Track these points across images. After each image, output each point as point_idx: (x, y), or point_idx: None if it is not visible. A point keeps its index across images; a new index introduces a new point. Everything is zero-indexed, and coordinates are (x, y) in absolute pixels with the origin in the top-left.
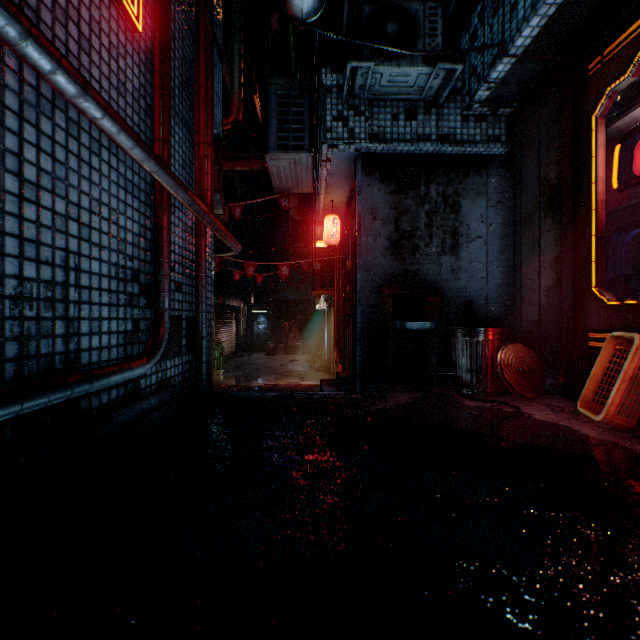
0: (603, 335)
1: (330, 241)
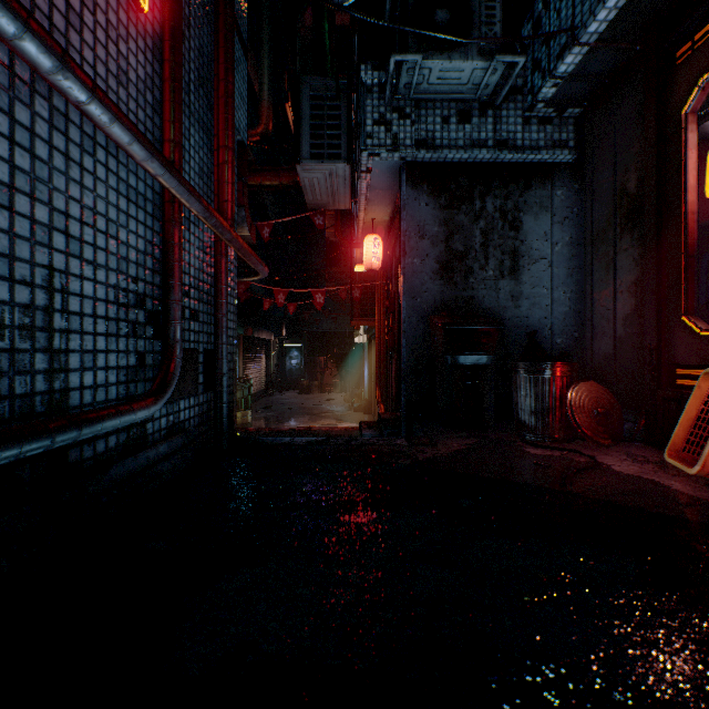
0: (694, 371)
1: (371, 264)
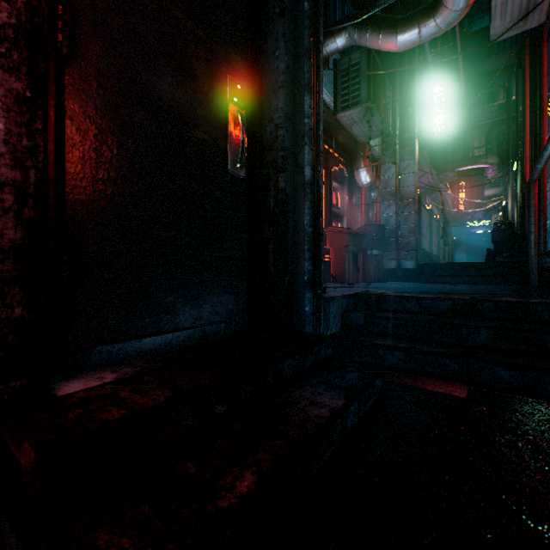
0: None
1: None
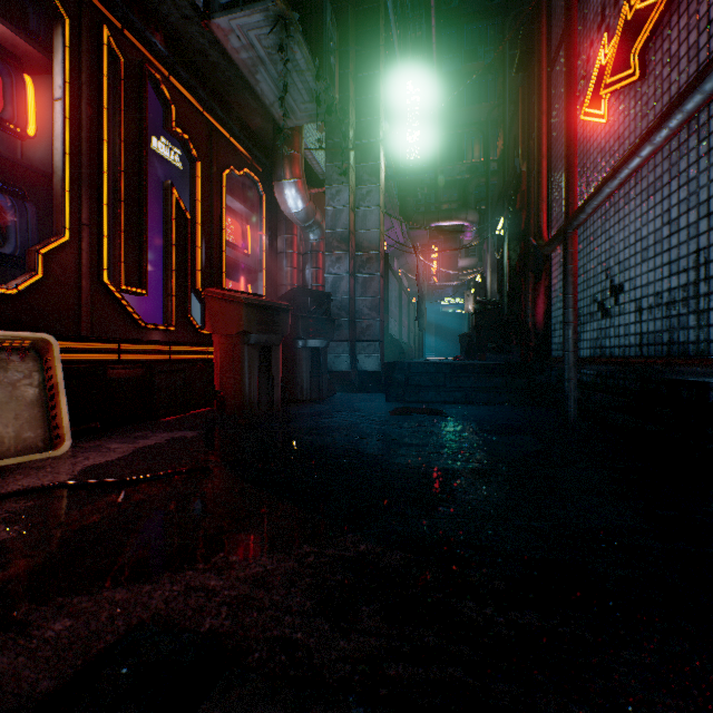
0: None
1: None
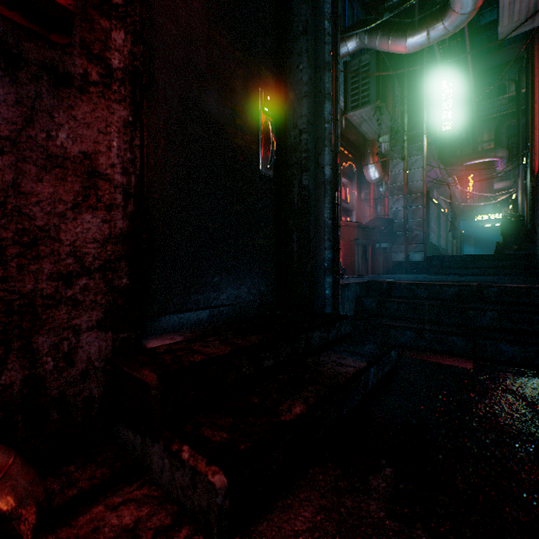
0: None
1: None
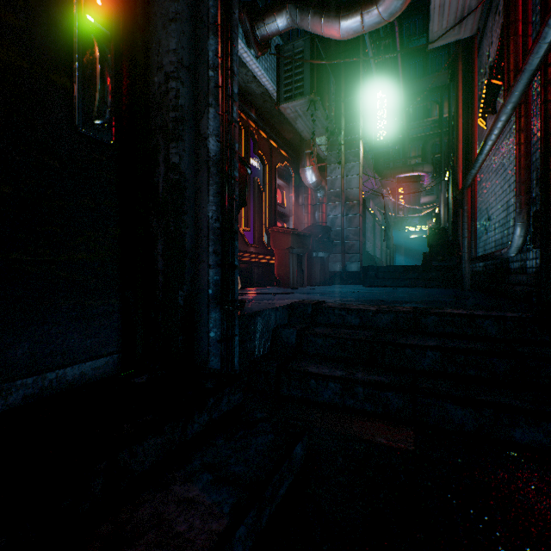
0: None
1: None
